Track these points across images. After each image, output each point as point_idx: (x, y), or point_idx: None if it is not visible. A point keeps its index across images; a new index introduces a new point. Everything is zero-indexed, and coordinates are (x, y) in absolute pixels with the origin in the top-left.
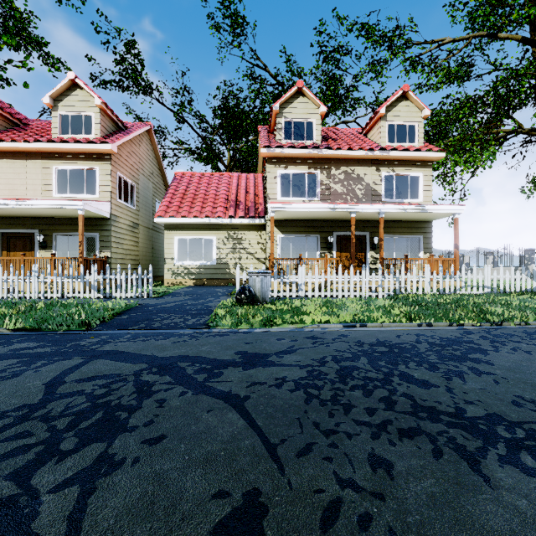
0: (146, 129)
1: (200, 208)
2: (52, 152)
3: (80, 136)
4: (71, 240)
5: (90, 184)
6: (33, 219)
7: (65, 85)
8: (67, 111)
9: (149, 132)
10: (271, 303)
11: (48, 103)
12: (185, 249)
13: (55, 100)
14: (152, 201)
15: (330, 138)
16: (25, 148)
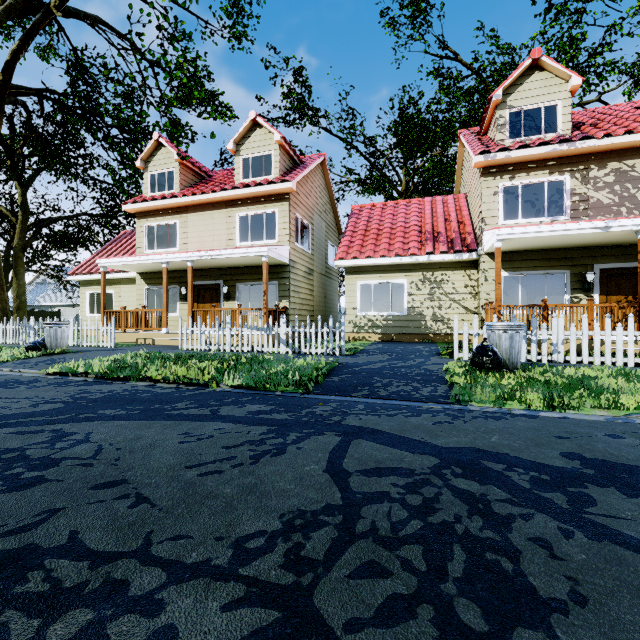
0: (320, 160)
1: (387, 246)
2: (235, 199)
3: (260, 178)
4: (252, 290)
5: (269, 229)
6: (219, 270)
7: (247, 126)
8: (248, 154)
9: (322, 164)
10: (525, 371)
11: (231, 149)
12: (369, 296)
13: (238, 144)
14: (324, 243)
15: (584, 124)
16: (213, 199)
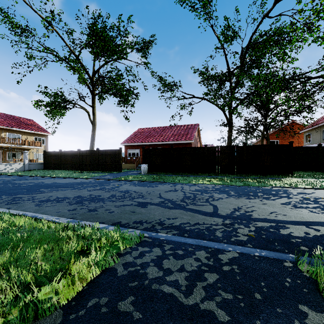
0: None
1: None
2: None
3: None
4: None
5: None
6: None
7: None
8: None
9: None
10: None
11: None
12: None
13: None
14: None
15: None
16: None
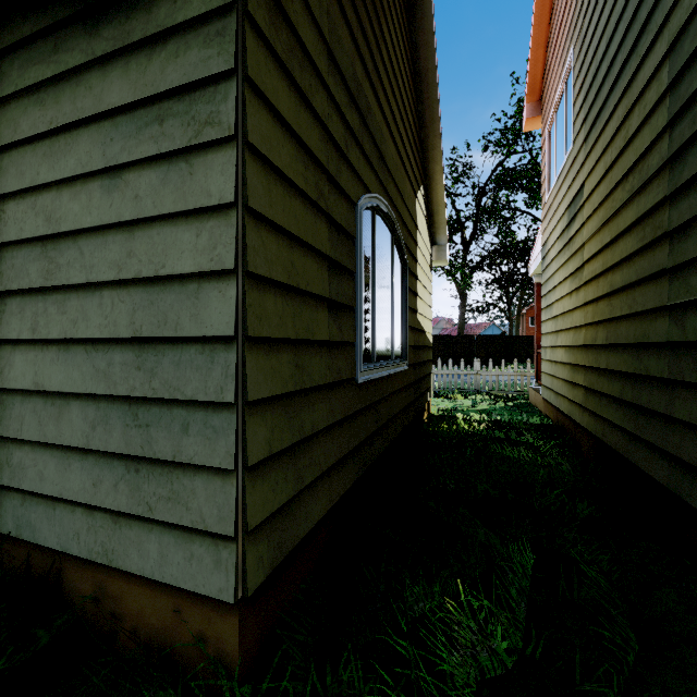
0: None
1: None
2: None
3: None
4: None
5: None
6: None
7: None
8: None
9: None
10: None
11: None
12: None
13: None
14: None
15: None
16: None
